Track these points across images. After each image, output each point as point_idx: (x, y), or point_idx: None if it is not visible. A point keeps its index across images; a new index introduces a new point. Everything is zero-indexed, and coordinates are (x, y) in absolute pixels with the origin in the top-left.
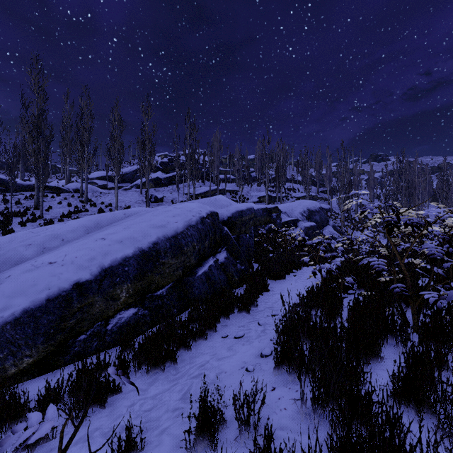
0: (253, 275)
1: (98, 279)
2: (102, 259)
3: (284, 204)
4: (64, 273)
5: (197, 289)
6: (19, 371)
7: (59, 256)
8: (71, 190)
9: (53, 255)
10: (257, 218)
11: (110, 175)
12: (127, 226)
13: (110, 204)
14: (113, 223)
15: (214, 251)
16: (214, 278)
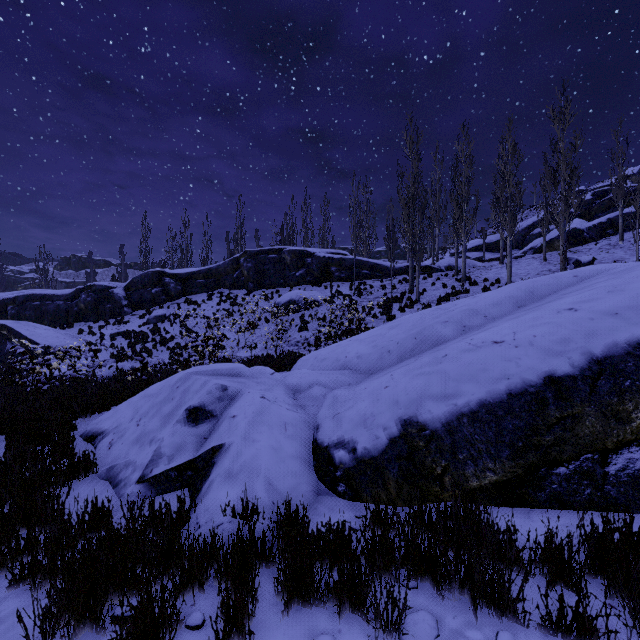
0: None
1: (585, 375)
2: (586, 342)
3: None
4: (523, 358)
5: None
6: (478, 487)
7: (503, 334)
8: (442, 269)
9: (493, 333)
10: None
11: (487, 242)
12: (611, 287)
13: (496, 280)
14: (558, 291)
15: None
16: None
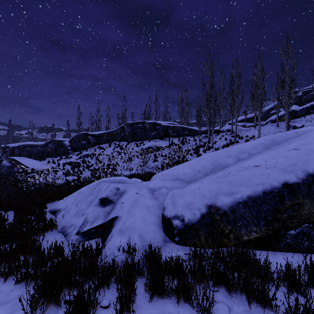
0: None
1: (305, 183)
2: (305, 165)
3: None
4: (271, 174)
5: None
6: (247, 240)
7: (259, 162)
8: (224, 131)
9: (254, 161)
10: None
11: (247, 117)
12: None
13: (252, 136)
14: (287, 140)
15: None
16: None
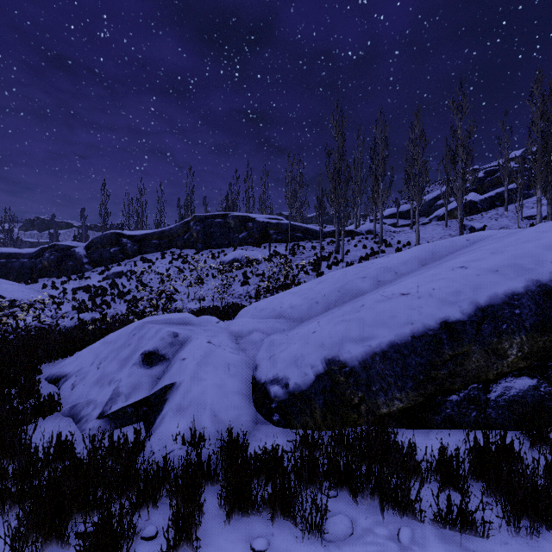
0: None
1: (472, 320)
2: (473, 293)
3: None
4: (424, 307)
5: None
6: (388, 414)
7: (409, 287)
8: (363, 233)
9: (401, 286)
10: None
11: (400, 211)
12: (494, 249)
13: (407, 242)
14: (454, 252)
15: None
16: None
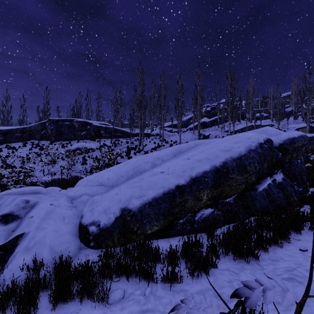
0: None
1: (189, 184)
2: (190, 172)
3: None
4: (170, 179)
5: (258, 202)
6: (151, 233)
7: (165, 168)
8: (154, 135)
9: (161, 168)
10: None
11: (173, 124)
12: (201, 150)
13: (175, 141)
14: (188, 150)
15: (271, 172)
16: (274, 195)
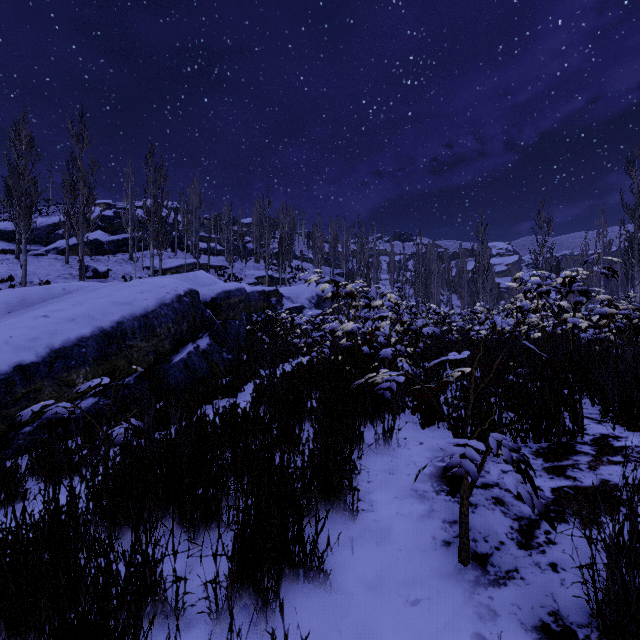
0: (242, 364)
1: (47, 361)
2: (51, 339)
3: (288, 288)
4: None
5: (173, 378)
6: None
7: None
8: None
9: None
10: (252, 303)
11: (1, 228)
12: (77, 302)
13: (9, 277)
14: (48, 300)
15: (194, 337)
16: (195, 366)
